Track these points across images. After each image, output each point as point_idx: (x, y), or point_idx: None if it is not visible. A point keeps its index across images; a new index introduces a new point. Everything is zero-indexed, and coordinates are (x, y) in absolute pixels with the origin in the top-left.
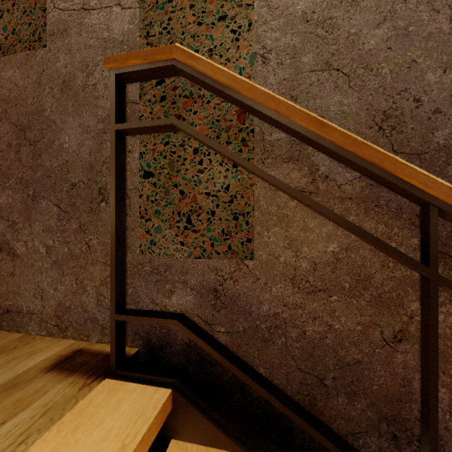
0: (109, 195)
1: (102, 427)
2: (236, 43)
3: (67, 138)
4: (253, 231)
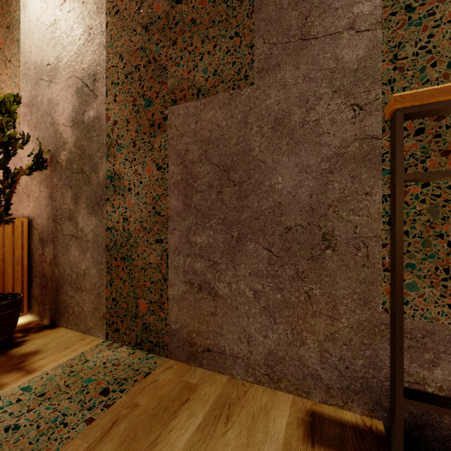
0: (336, 242)
1: None
2: None
3: (280, 179)
4: None
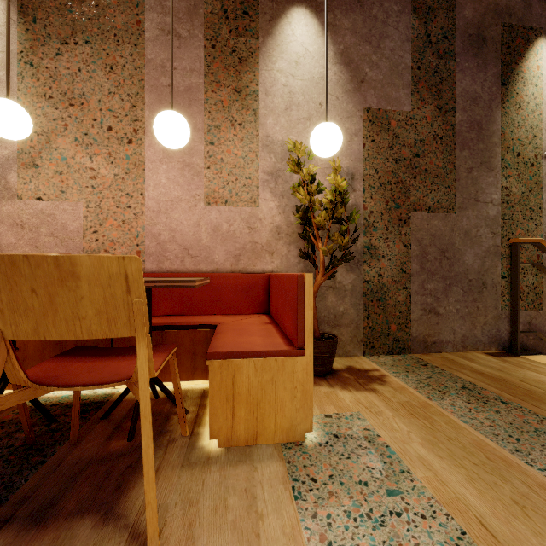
0: (487, 285)
1: None
2: (536, 229)
3: (467, 258)
4: (542, 300)
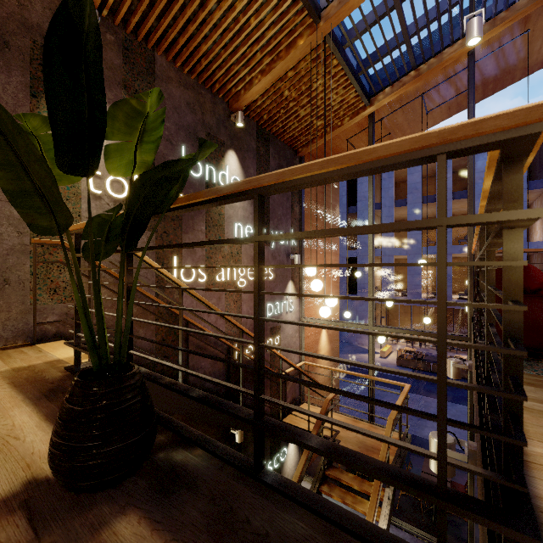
0: (11, 282)
1: (56, 345)
2: None
3: None
4: None
